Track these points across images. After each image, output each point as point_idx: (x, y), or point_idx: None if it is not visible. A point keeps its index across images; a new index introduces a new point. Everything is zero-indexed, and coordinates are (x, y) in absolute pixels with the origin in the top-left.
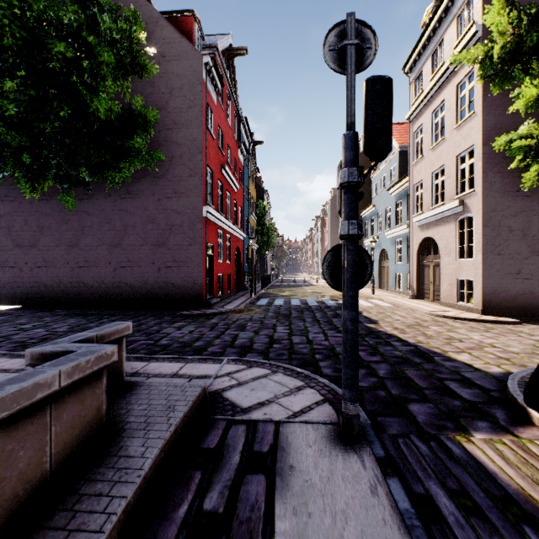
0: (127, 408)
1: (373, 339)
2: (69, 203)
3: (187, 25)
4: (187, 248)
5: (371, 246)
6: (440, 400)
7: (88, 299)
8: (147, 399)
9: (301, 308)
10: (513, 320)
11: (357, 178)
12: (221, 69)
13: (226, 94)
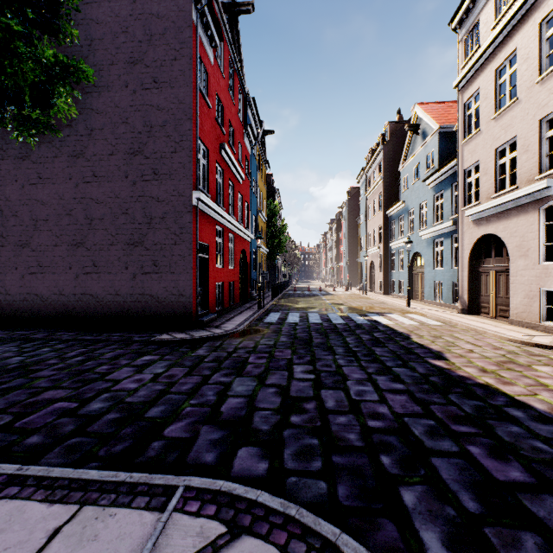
0: None
1: (466, 400)
2: None
3: None
4: (171, 247)
5: (400, 249)
6: None
7: (42, 315)
8: None
9: (323, 328)
10: None
11: None
12: (220, 23)
13: (227, 59)
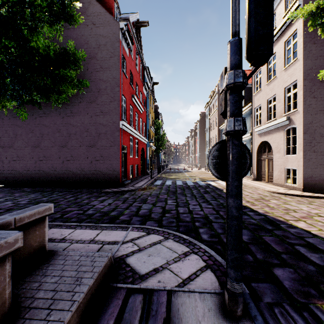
0: (41, 280)
1: None
2: (22, 115)
3: (109, 4)
4: (109, 148)
5: None
6: (297, 265)
7: (45, 181)
8: (61, 270)
9: (183, 187)
10: None
11: (242, 79)
12: (131, 34)
13: (135, 51)
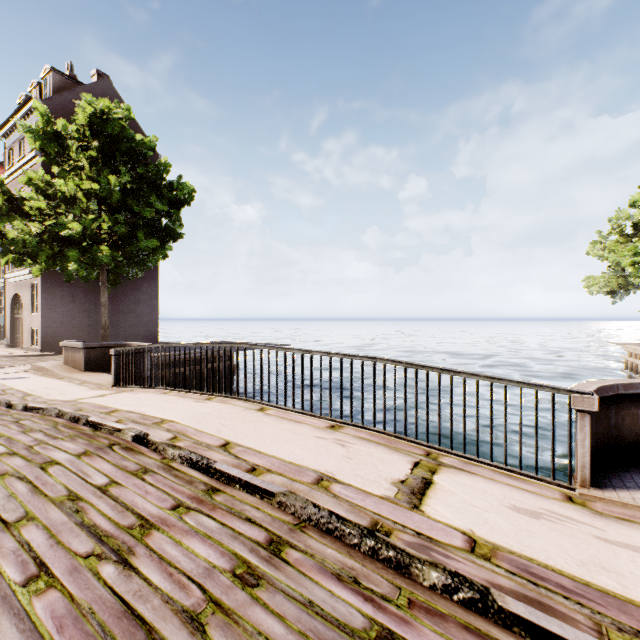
0: None
1: None
2: None
3: None
4: None
5: None
6: None
7: None
8: None
9: None
10: (55, 353)
11: None
12: None
13: None
